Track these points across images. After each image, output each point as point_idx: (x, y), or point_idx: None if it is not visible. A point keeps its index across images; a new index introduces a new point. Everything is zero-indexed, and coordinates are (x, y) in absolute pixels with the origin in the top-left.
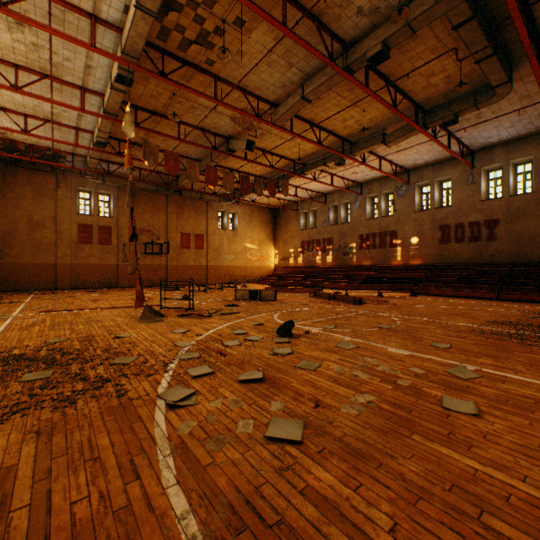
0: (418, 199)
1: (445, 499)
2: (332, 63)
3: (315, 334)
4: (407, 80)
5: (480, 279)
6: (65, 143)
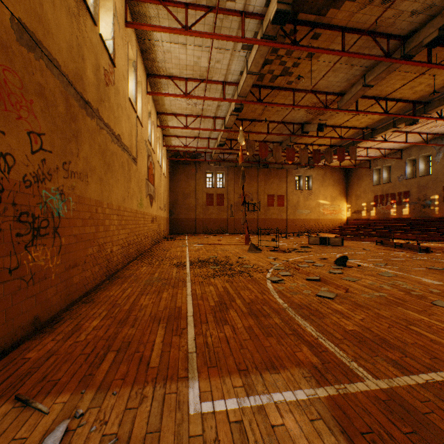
0: None
1: (394, 320)
2: (388, 59)
3: (364, 267)
4: None
5: None
6: (203, 148)
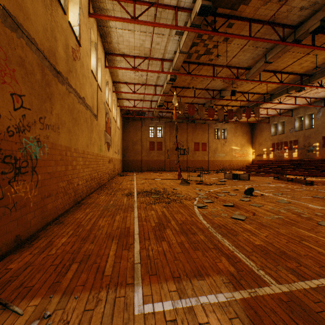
0: None
1: (290, 236)
2: (283, 42)
3: (266, 196)
4: None
5: None
6: (147, 108)
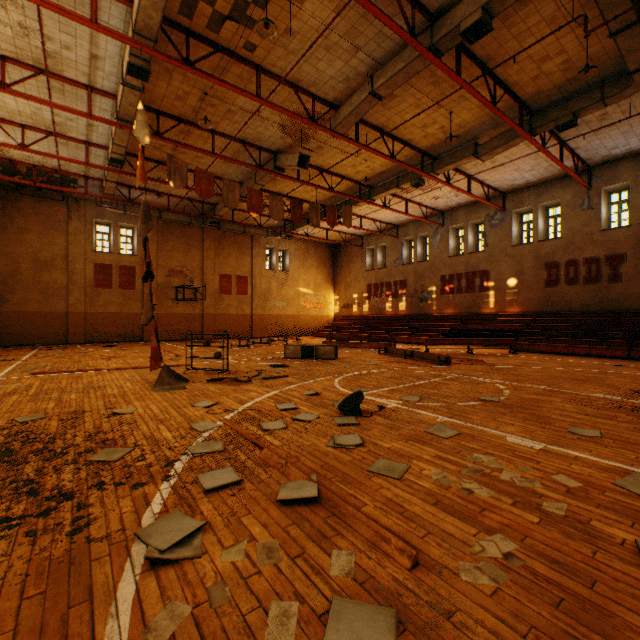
0: (516, 230)
1: None
2: (413, 40)
3: (393, 411)
4: (510, 67)
5: (602, 332)
6: (72, 160)
